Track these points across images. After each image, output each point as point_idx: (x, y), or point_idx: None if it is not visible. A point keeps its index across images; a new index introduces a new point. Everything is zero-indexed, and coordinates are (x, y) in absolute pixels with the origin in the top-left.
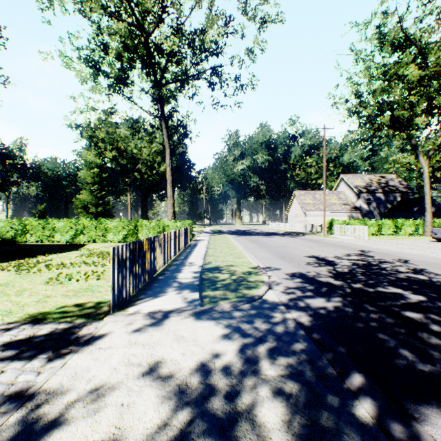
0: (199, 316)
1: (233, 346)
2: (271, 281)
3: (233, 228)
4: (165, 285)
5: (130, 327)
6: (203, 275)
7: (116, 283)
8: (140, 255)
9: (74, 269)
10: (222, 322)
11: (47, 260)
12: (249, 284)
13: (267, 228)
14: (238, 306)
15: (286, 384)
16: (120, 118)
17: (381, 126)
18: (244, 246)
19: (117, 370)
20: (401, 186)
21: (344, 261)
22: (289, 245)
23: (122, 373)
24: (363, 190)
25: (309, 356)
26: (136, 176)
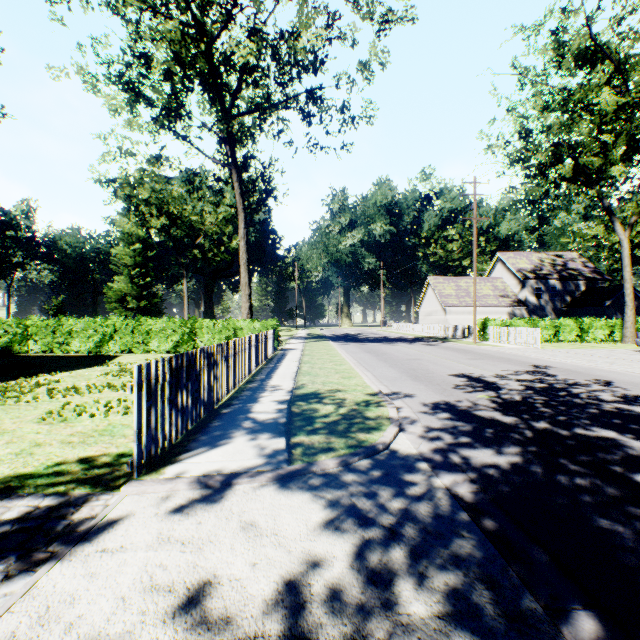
0: (284, 483)
1: (344, 546)
2: (401, 417)
3: (338, 331)
4: (231, 425)
5: (164, 505)
6: (293, 408)
7: (145, 426)
8: (190, 377)
9: (91, 395)
10: (323, 496)
11: (52, 381)
12: (367, 422)
13: (389, 331)
14: (350, 463)
15: (450, 638)
16: (170, 168)
17: (559, 180)
18: (356, 358)
19: (126, 602)
20: (586, 269)
21: (512, 383)
22: (424, 357)
23: (134, 611)
24: (530, 275)
25: (485, 570)
26: (196, 255)
